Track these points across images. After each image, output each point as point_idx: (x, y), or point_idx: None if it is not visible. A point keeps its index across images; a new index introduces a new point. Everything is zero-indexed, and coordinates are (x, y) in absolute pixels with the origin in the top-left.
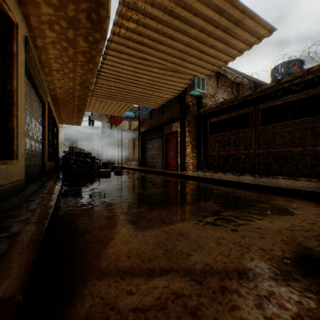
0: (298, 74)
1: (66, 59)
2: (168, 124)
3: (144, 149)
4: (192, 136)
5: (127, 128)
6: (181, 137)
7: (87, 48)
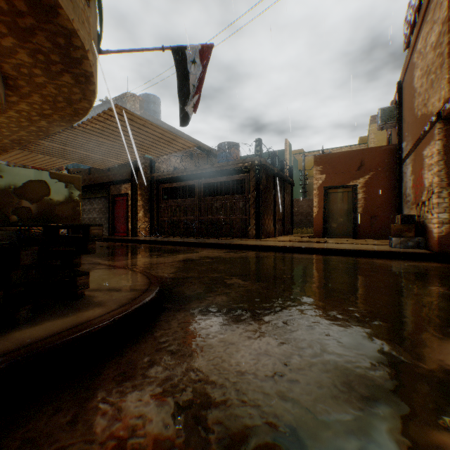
0: (223, 164)
1: (15, 125)
2: (116, 184)
3: None
4: (144, 200)
5: None
6: (133, 200)
7: (47, 125)
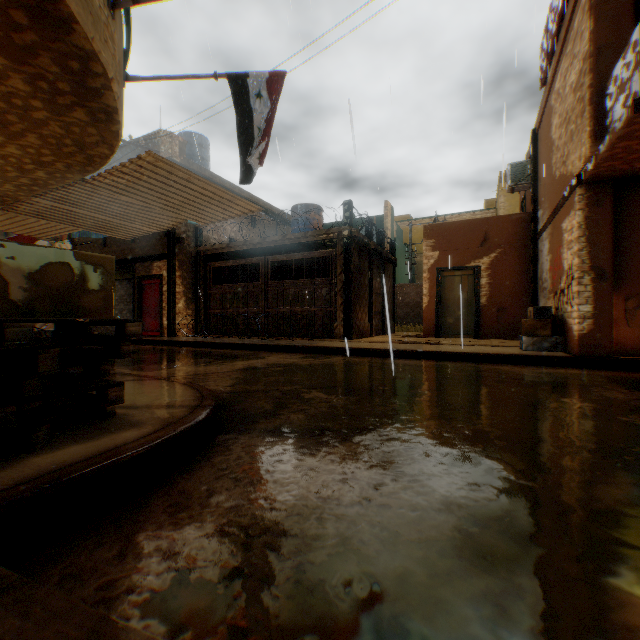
0: (299, 235)
1: None
2: (145, 262)
3: None
4: (186, 284)
5: None
6: (169, 285)
7: (46, 177)
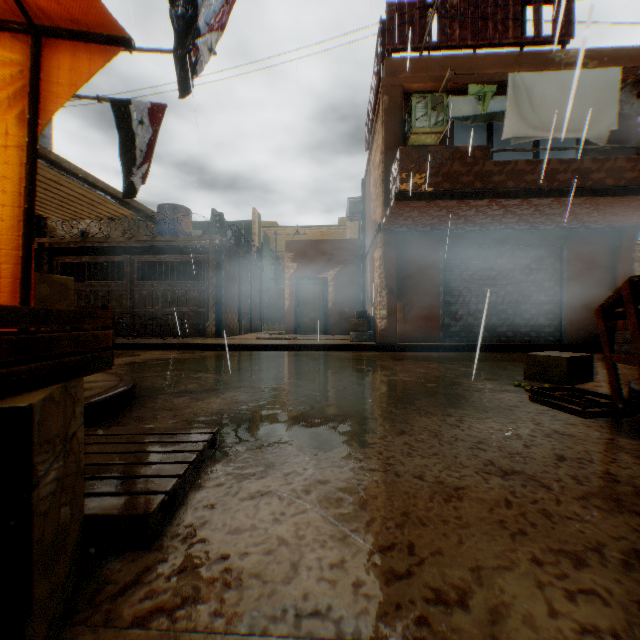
0: (170, 238)
1: None
2: None
3: None
4: None
5: None
6: None
7: None
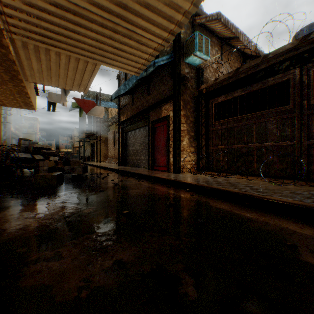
0: None
1: None
2: (156, 108)
3: (125, 143)
4: (189, 123)
5: (108, 120)
6: (175, 123)
7: None
